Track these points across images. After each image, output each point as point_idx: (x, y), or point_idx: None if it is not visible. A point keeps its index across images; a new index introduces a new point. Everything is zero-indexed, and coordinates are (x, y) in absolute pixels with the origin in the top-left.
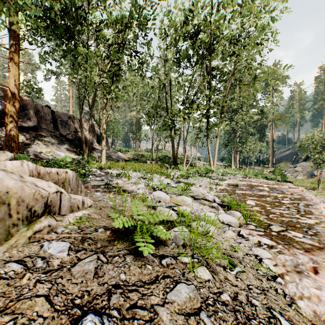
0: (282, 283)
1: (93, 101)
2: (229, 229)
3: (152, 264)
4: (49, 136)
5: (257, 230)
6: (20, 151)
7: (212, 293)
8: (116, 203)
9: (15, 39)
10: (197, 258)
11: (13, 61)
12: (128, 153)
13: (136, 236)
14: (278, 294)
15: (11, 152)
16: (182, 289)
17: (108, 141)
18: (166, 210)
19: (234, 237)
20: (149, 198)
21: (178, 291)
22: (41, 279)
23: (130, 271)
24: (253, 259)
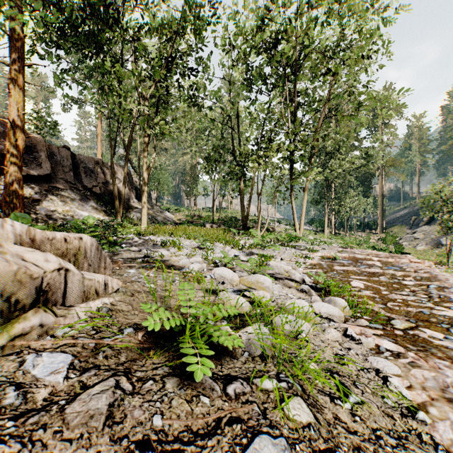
0: (426, 422)
1: (129, 140)
2: (329, 326)
3: (210, 395)
4: (68, 189)
5: (372, 328)
6: (26, 209)
7: (316, 452)
8: (154, 286)
9: (19, 51)
10: (286, 381)
11: (15, 81)
12: (180, 213)
13: (183, 344)
14: (424, 444)
15: (12, 211)
16: (264, 448)
17: (151, 196)
18: (234, 298)
19: (339, 340)
20: (207, 278)
21: (257, 452)
22: (5, 431)
23: (171, 410)
24: (373, 378)
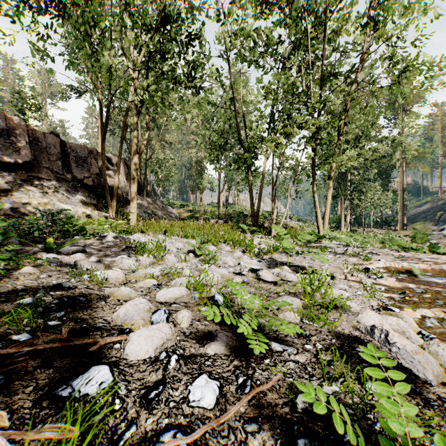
0: None
1: (123, 124)
2: None
3: None
4: (52, 180)
5: None
6: None
7: None
8: None
9: None
10: None
11: None
12: (184, 208)
13: None
14: None
15: None
16: None
17: (155, 191)
18: None
19: None
20: None
21: None
22: None
23: None
24: None
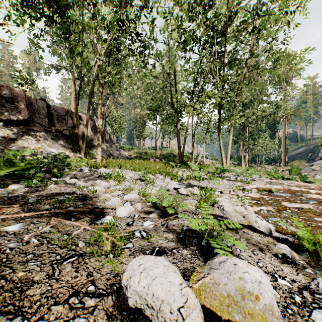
0: None
1: (90, 93)
2: None
3: None
4: (42, 131)
5: None
6: (1, 146)
7: None
8: None
9: None
10: None
11: None
12: (131, 150)
13: None
14: None
15: None
16: None
17: (111, 139)
18: None
19: None
20: (134, 239)
21: None
22: None
23: None
24: None
